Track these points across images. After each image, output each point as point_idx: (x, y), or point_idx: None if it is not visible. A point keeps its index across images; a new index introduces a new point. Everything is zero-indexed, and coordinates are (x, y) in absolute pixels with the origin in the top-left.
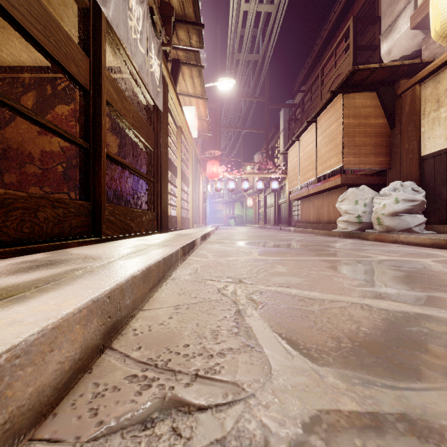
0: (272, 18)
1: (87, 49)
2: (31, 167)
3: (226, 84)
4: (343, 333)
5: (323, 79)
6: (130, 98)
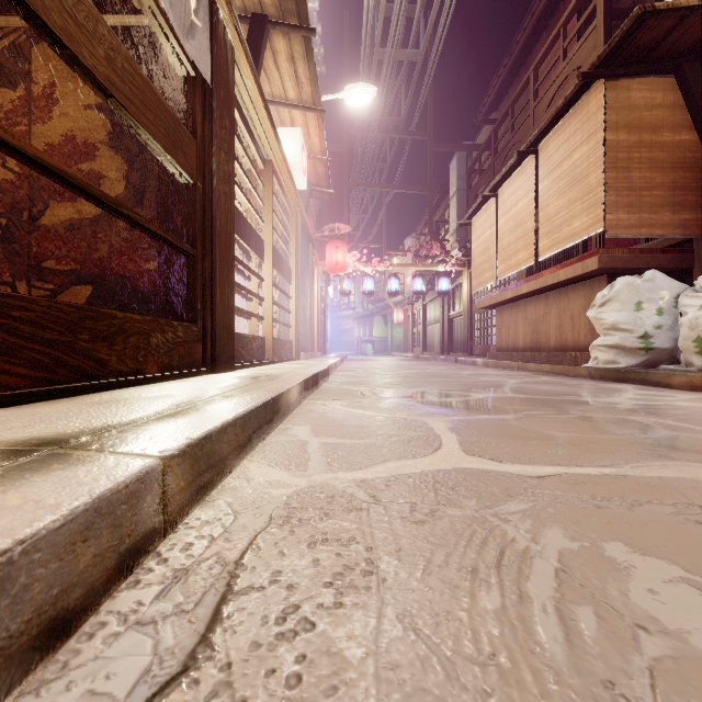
0: None
1: None
2: None
3: (360, 94)
4: None
5: (536, 88)
6: (147, 73)
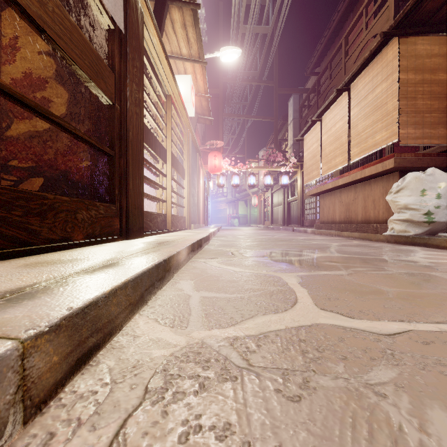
0: None
1: None
2: None
3: (230, 54)
4: None
5: (347, 50)
6: (82, 29)
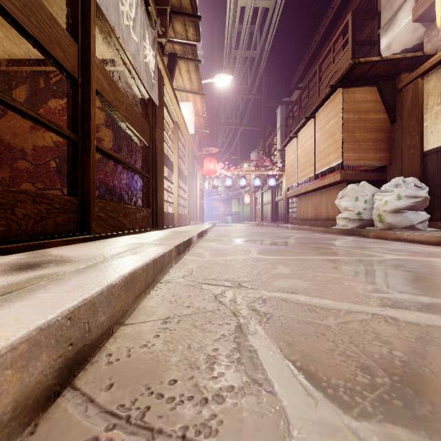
0: (269, 14)
1: (75, 34)
2: (23, 162)
3: (223, 80)
4: (374, 360)
5: (320, 76)
6: (125, 92)
